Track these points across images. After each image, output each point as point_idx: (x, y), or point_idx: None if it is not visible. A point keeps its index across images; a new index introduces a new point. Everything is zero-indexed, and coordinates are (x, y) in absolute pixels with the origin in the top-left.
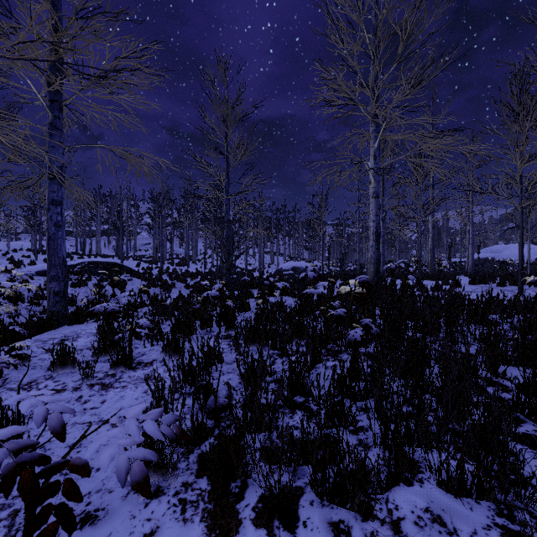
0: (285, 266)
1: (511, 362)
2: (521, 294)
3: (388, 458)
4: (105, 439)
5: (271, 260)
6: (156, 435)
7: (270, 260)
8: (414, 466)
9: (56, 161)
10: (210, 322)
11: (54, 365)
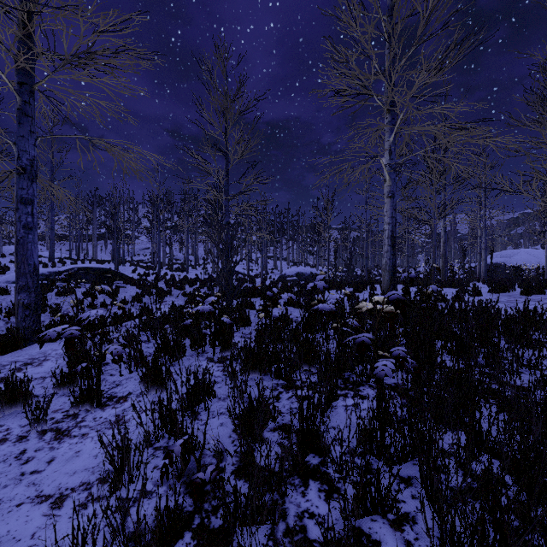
0: (289, 272)
1: None
2: None
3: None
4: None
5: (274, 265)
6: None
7: (273, 265)
8: None
9: (26, 153)
10: (202, 342)
11: None
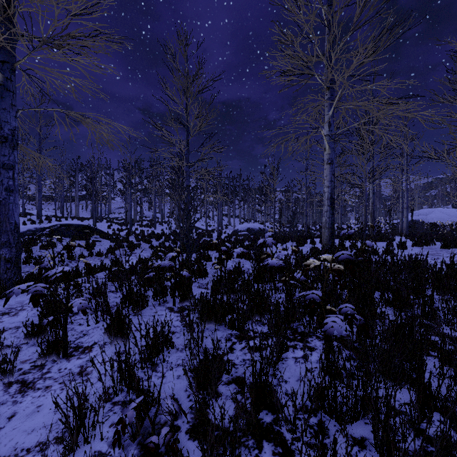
0: (241, 227)
1: None
2: None
3: None
4: None
5: (228, 222)
6: None
7: (227, 222)
8: None
9: (7, 124)
10: (163, 294)
11: None
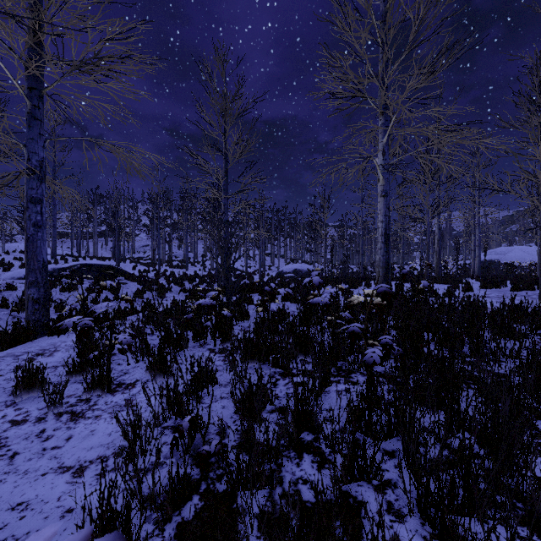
0: (286, 268)
1: None
2: None
3: None
4: None
5: (272, 262)
6: None
7: (271, 262)
8: None
9: (35, 155)
10: (203, 334)
11: (17, 389)
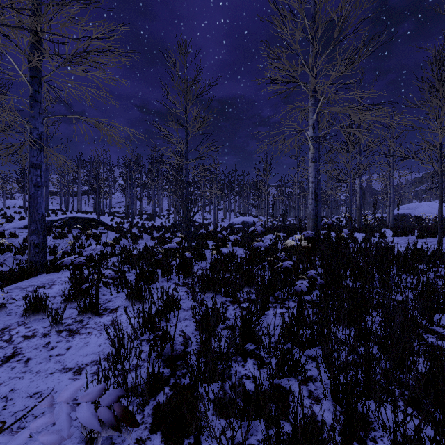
0: (236, 220)
1: (443, 310)
2: (440, 245)
3: (343, 420)
4: (25, 435)
5: (224, 215)
6: (90, 425)
7: (223, 215)
8: (367, 425)
9: (36, 129)
10: (170, 271)
11: (26, 312)
